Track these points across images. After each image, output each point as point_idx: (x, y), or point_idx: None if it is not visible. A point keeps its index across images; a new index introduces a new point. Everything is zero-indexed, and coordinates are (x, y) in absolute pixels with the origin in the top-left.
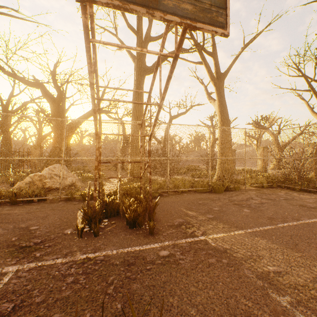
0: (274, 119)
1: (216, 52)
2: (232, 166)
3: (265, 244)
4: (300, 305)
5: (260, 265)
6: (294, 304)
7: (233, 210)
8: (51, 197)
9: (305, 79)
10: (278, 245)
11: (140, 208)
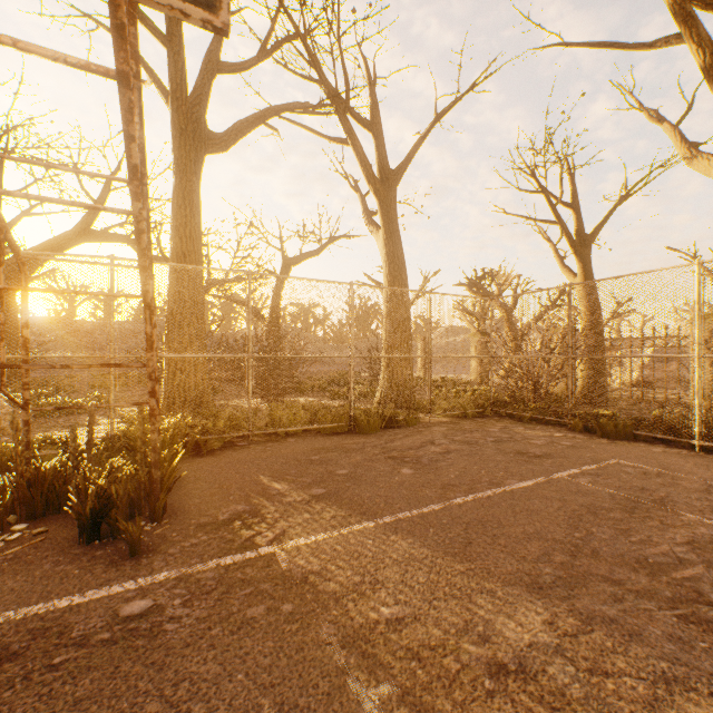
0: (509, 277)
1: (380, 123)
2: (411, 373)
3: (405, 551)
4: (405, 702)
5: (366, 608)
6: (392, 704)
7: (379, 473)
8: None
9: (547, 198)
10: (432, 549)
11: (117, 486)
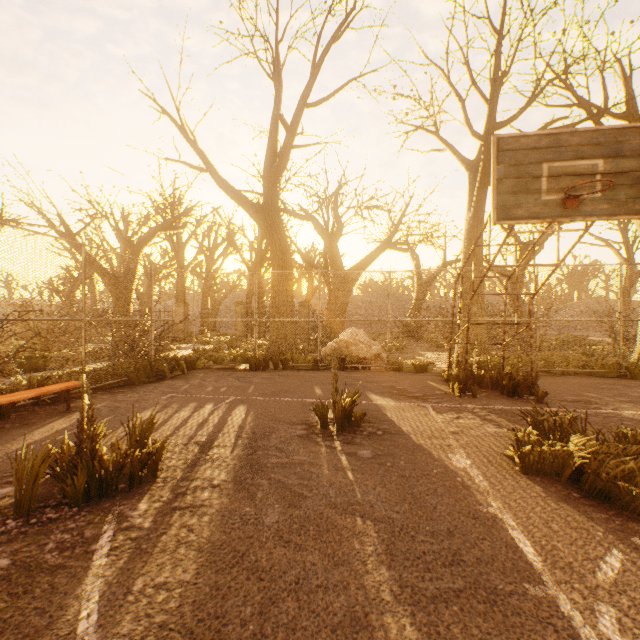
0: None
1: (637, 111)
2: None
3: None
4: None
5: None
6: None
7: None
8: (377, 366)
9: None
10: None
11: (520, 376)
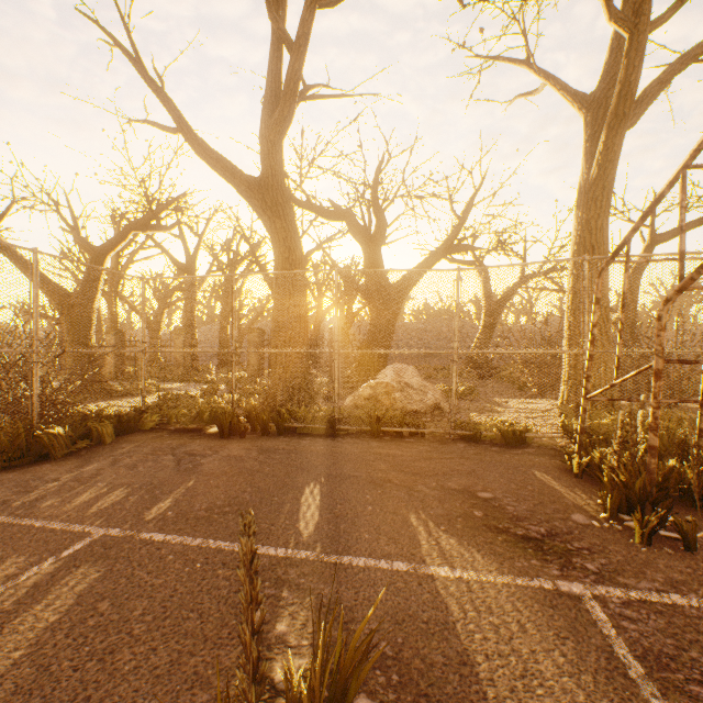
0: None
1: None
2: None
3: None
4: None
5: None
6: None
7: None
8: (436, 431)
9: None
10: None
11: None
